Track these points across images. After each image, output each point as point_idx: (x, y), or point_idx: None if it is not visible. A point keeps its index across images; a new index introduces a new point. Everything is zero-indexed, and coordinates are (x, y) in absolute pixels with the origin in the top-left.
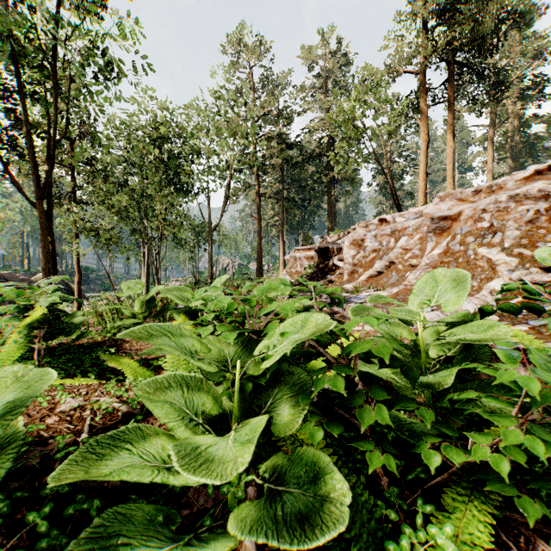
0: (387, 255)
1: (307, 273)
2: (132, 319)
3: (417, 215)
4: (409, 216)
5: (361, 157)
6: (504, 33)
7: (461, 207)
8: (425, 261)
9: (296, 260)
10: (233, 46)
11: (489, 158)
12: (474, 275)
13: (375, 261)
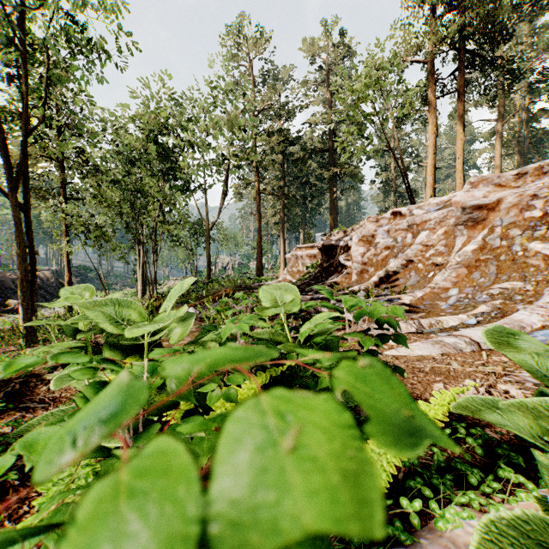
0: (404, 252)
1: (310, 272)
2: (64, 343)
3: (439, 206)
4: (429, 208)
5: (371, 143)
6: (513, 23)
7: (500, 193)
8: (456, 259)
9: (298, 259)
10: (232, 38)
11: (497, 154)
12: (525, 277)
13: (389, 259)
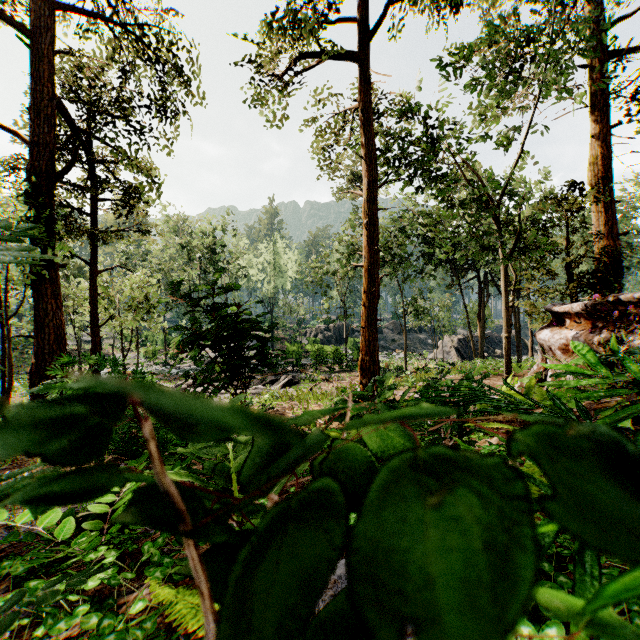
0: None
1: None
2: None
3: None
4: None
5: None
6: None
7: None
8: None
9: None
10: None
11: None
12: None
13: None
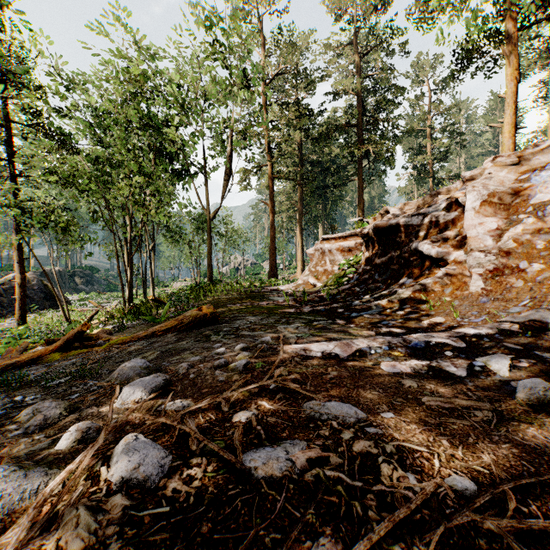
0: None
1: (343, 273)
2: None
3: None
4: None
5: None
6: None
7: None
8: None
9: (324, 254)
10: None
11: None
12: None
13: None
